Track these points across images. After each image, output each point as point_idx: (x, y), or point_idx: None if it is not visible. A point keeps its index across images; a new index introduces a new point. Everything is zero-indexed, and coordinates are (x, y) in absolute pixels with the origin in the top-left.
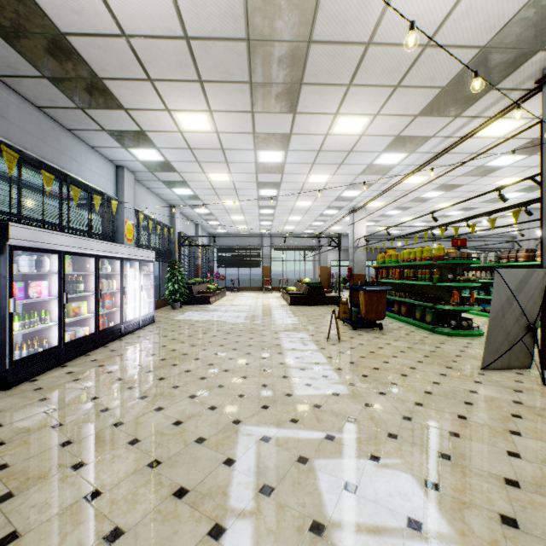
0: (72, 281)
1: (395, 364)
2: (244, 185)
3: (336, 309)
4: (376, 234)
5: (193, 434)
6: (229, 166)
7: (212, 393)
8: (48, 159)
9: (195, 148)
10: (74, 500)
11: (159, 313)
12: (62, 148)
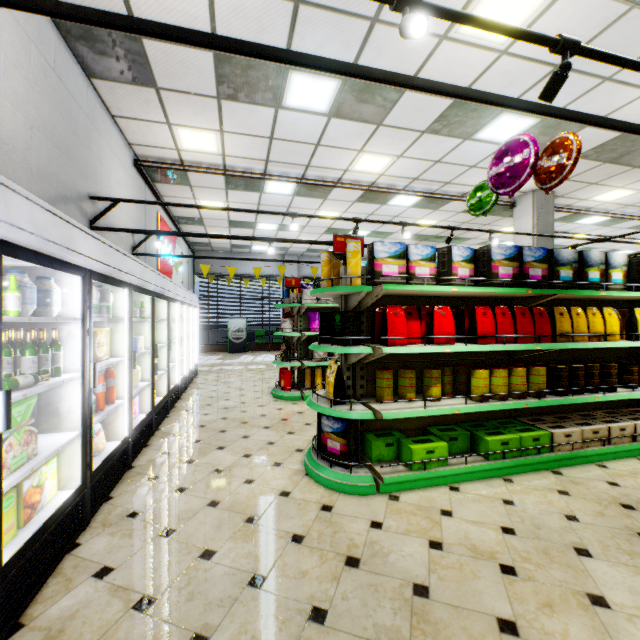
0: None
1: None
2: None
3: None
4: None
5: None
6: None
7: None
8: None
9: None
10: None
11: None
12: None
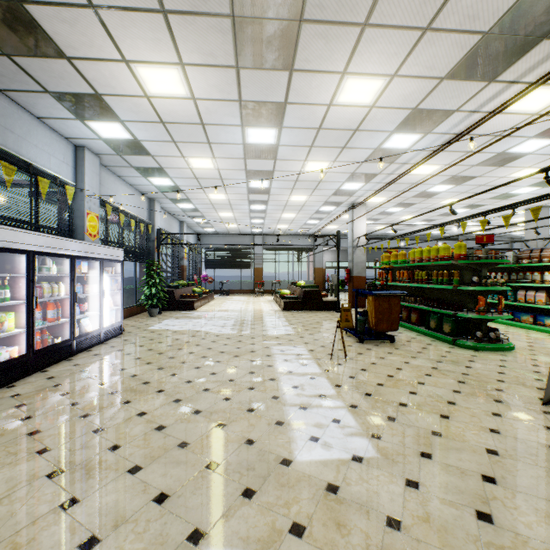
0: None
1: (426, 397)
2: (231, 174)
3: (335, 315)
4: (373, 234)
5: None
6: (213, 149)
7: (166, 461)
8: None
9: (169, 122)
10: None
11: (132, 321)
12: None
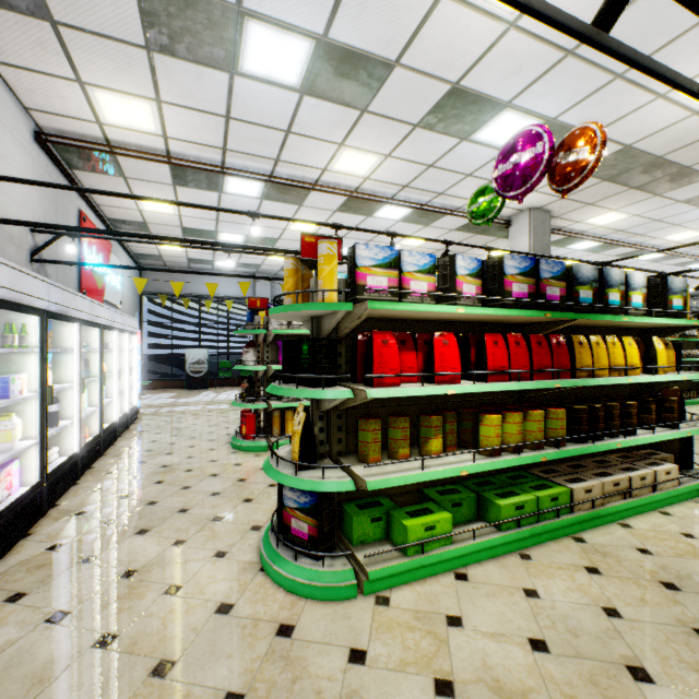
0: None
1: None
2: None
3: None
4: None
5: None
6: None
7: None
8: None
9: None
10: None
11: None
12: None
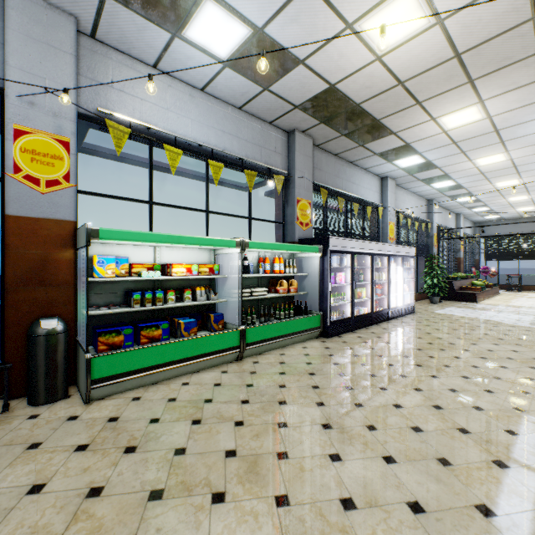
0: (357, 273)
1: None
2: (528, 159)
3: None
4: None
5: (469, 402)
6: (505, 145)
7: (486, 380)
8: (339, 188)
9: (460, 141)
10: (386, 403)
11: (416, 305)
12: (347, 177)
